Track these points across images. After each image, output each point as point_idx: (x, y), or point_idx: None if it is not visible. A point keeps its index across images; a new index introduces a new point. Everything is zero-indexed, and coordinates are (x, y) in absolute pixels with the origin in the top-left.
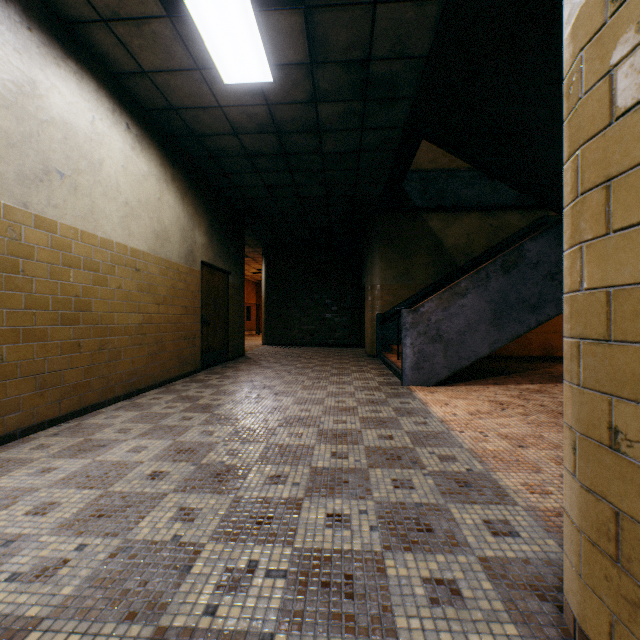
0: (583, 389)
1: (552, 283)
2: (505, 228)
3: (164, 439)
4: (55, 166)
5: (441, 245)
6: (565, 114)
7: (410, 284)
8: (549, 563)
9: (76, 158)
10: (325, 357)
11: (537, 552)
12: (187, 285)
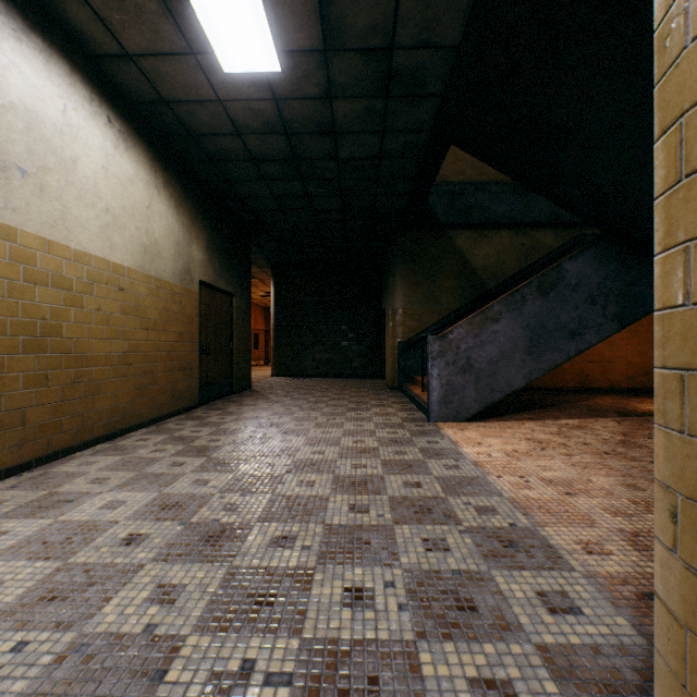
0: (690, 438)
1: (593, 307)
2: (538, 248)
3: (147, 491)
4: (14, 161)
5: (469, 266)
6: (657, 75)
7: (435, 308)
8: (624, 651)
9: (42, 153)
10: (341, 390)
11: (607, 635)
12: (182, 308)
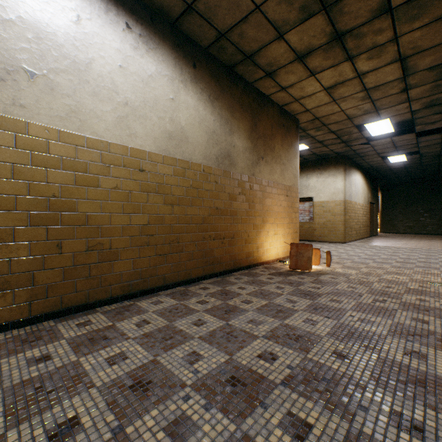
0: None
1: None
2: None
3: (385, 243)
4: (356, 192)
5: None
6: None
7: None
8: None
9: (357, 189)
10: (421, 237)
11: None
12: (367, 210)
